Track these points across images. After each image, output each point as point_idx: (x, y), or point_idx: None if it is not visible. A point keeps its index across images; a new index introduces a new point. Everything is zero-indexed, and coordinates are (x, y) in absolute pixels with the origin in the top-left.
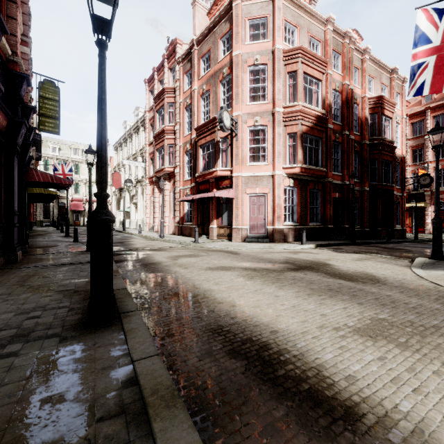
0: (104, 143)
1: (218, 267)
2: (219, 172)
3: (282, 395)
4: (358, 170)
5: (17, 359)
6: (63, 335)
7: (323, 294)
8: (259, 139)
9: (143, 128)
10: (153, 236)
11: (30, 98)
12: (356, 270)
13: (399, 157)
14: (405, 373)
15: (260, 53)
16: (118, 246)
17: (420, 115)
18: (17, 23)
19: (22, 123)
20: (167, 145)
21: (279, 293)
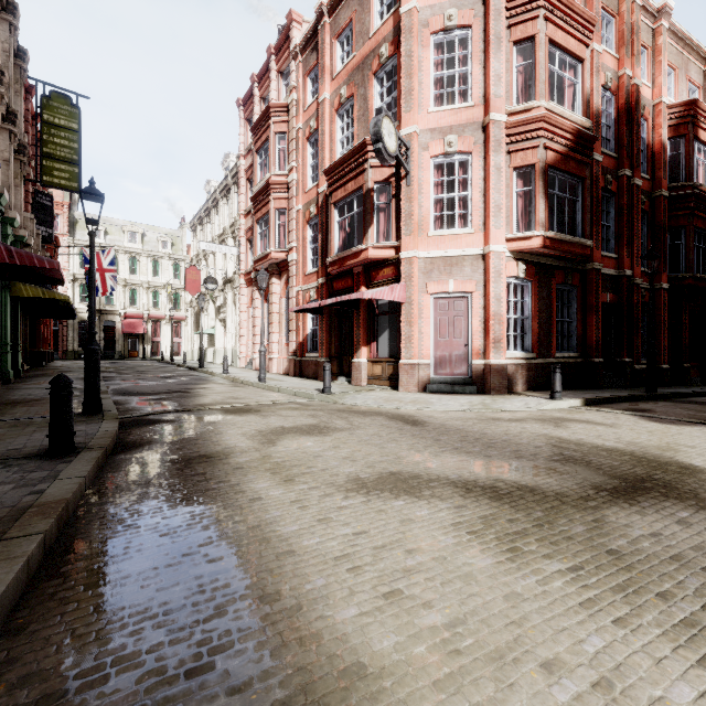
0: None
1: (381, 477)
2: (372, 251)
3: None
4: (646, 249)
5: None
6: None
7: None
8: (455, 183)
9: (235, 188)
10: (248, 378)
11: (14, 118)
12: None
13: None
14: None
15: (457, 3)
16: (168, 400)
17: None
18: None
19: None
20: (275, 210)
21: None
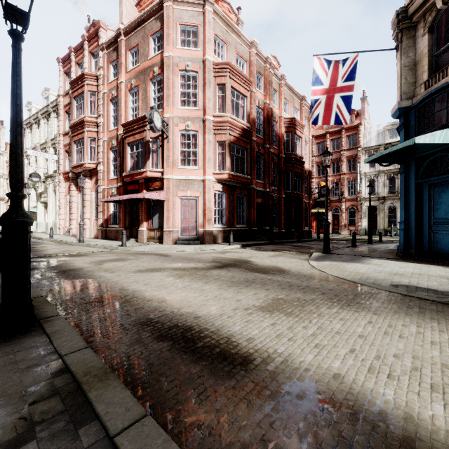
0: (20, 141)
1: (148, 269)
2: (149, 173)
3: (199, 359)
4: (276, 179)
5: None
6: None
7: (241, 285)
8: (191, 144)
9: (55, 114)
10: (70, 240)
11: None
12: (269, 265)
13: (307, 170)
14: (286, 330)
15: (191, 59)
16: None
17: (322, 137)
18: None
19: None
20: (88, 138)
21: (204, 287)
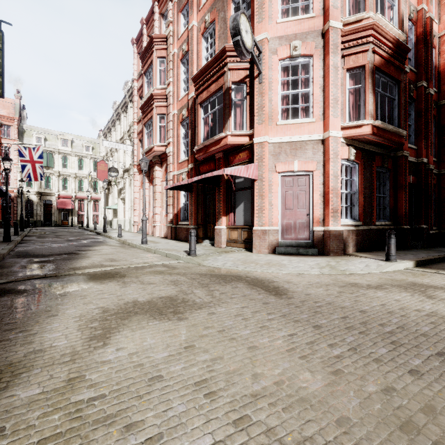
0: None
1: None
2: (231, 138)
3: None
4: (434, 144)
5: None
6: None
7: None
8: (298, 82)
9: (131, 104)
10: (135, 240)
11: None
12: None
13: None
14: None
15: None
16: (50, 263)
17: None
18: None
19: None
20: (157, 115)
21: None
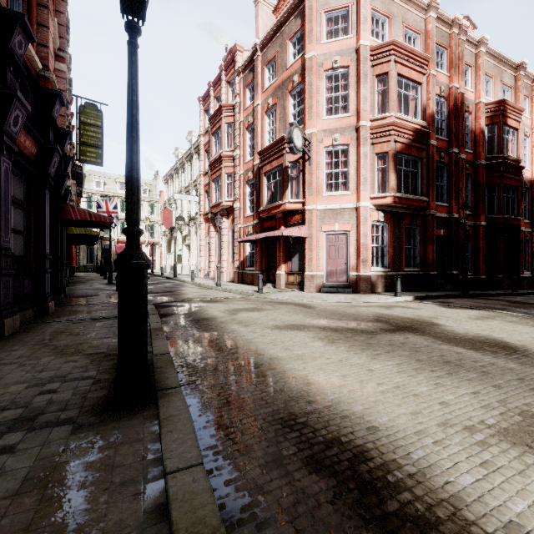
0: (135, 161)
1: (287, 325)
2: (288, 205)
3: None
4: (470, 199)
5: (11, 459)
6: (79, 421)
7: (437, 369)
8: (339, 163)
9: (197, 156)
10: (208, 284)
11: (69, 125)
12: (478, 334)
13: (527, 180)
14: None
15: (340, 53)
16: (167, 296)
17: None
18: (49, 32)
19: (54, 149)
20: (225, 174)
21: (373, 366)
